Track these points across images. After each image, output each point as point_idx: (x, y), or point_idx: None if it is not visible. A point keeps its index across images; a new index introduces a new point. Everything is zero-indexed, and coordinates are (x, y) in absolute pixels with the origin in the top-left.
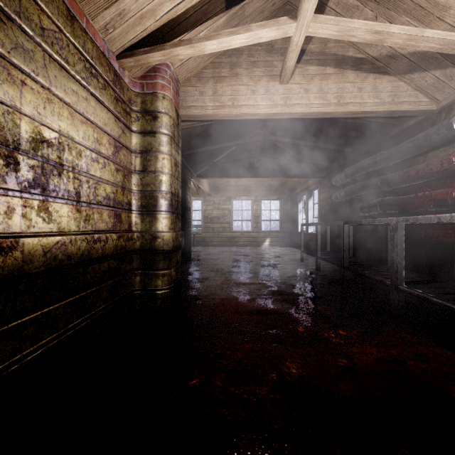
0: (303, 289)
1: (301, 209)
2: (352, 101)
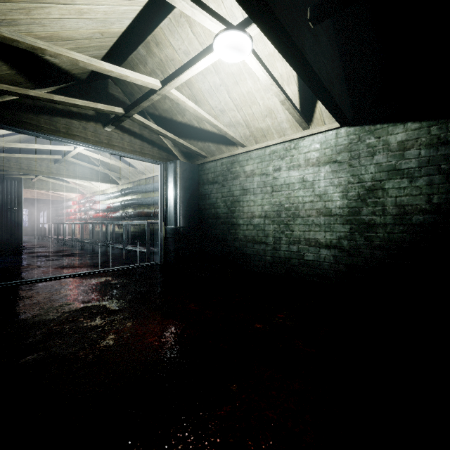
0: (27, 241)
1: (42, 215)
2: (40, 196)
